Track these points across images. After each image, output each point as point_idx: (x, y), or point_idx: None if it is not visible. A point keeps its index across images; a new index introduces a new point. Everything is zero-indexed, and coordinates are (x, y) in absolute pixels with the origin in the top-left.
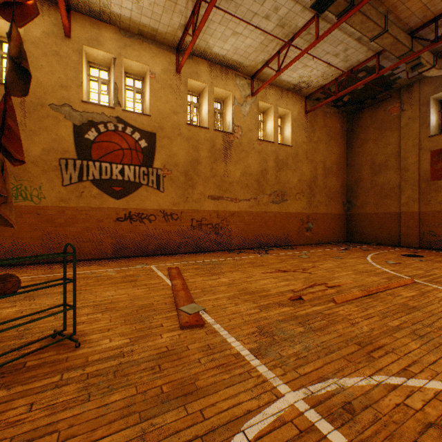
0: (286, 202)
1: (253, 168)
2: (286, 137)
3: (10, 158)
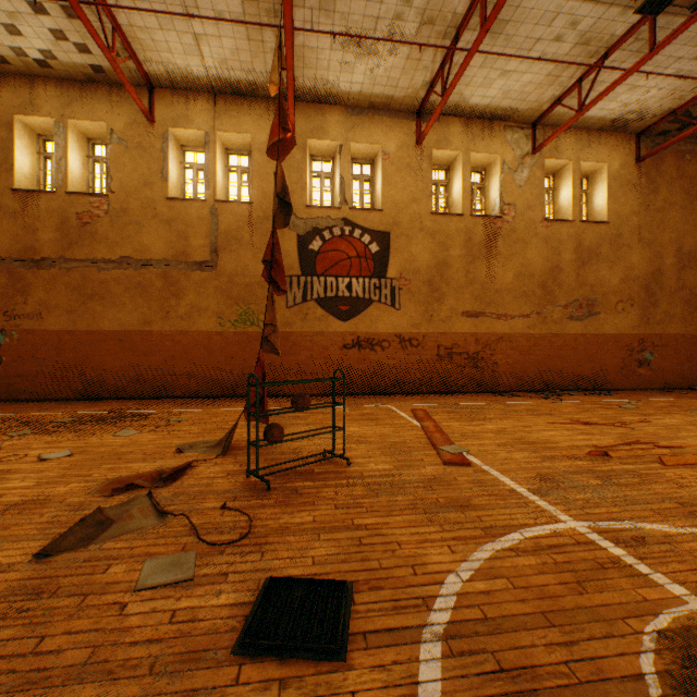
0: (596, 316)
1: (535, 265)
2: (598, 209)
3: (274, 289)
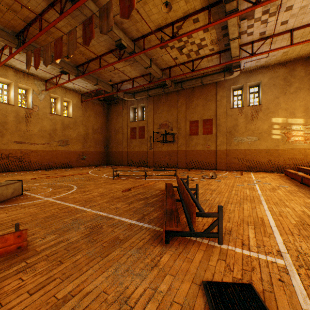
0: (69, 145)
1: (47, 127)
2: (70, 113)
3: None
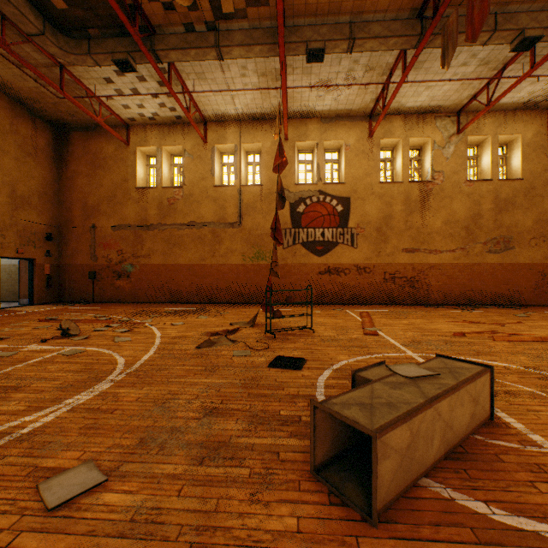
0: (511, 250)
1: (459, 214)
2: (514, 168)
3: (276, 242)
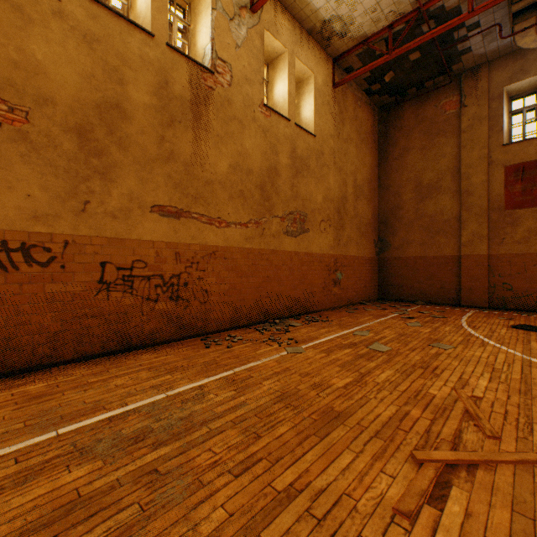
0: (307, 233)
1: (254, 160)
2: (306, 120)
3: None
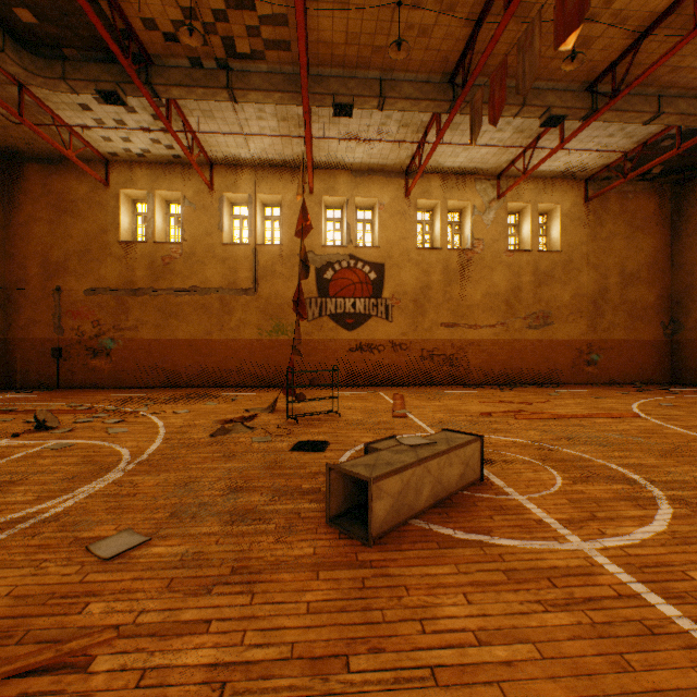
0: (550, 326)
1: (500, 286)
2: (553, 240)
3: (299, 317)
